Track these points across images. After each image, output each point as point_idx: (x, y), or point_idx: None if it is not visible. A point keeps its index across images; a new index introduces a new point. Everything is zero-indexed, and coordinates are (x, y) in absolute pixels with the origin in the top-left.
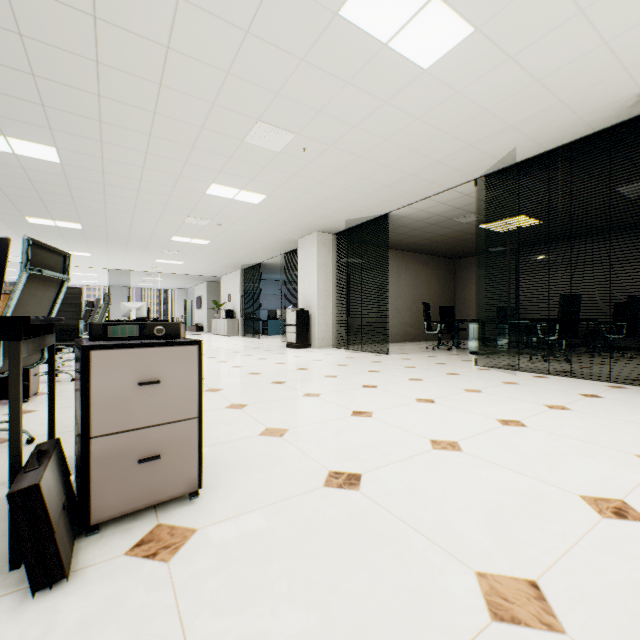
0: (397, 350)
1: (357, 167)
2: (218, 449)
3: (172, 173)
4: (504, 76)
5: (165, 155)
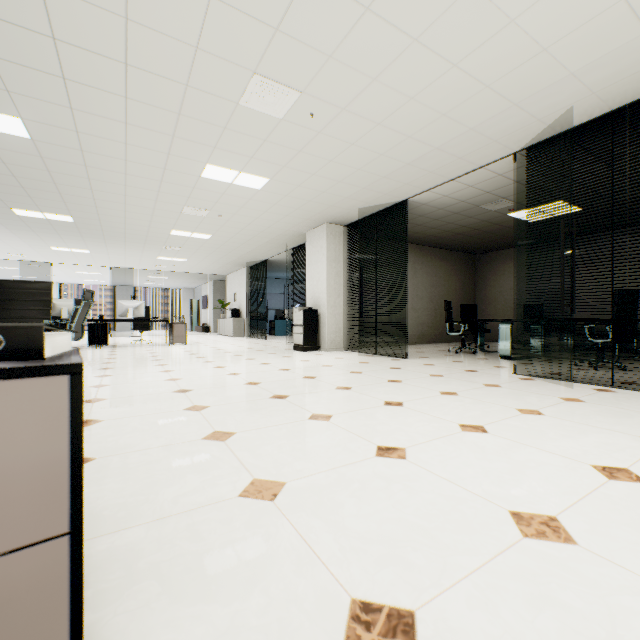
0: (416, 353)
1: (374, 139)
2: (167, 530)
3: (160, 150)
4: None
5: (148, 126)
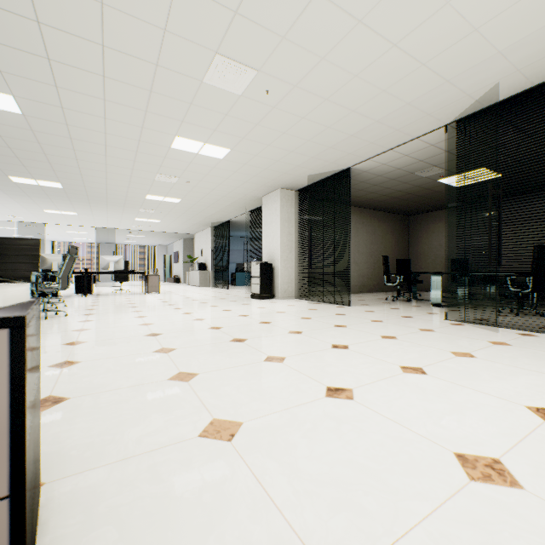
0: (357, 301)
1: (322, 113)
2: (129, 471)
3: (134, 124)
4: None
5: (124, 102)
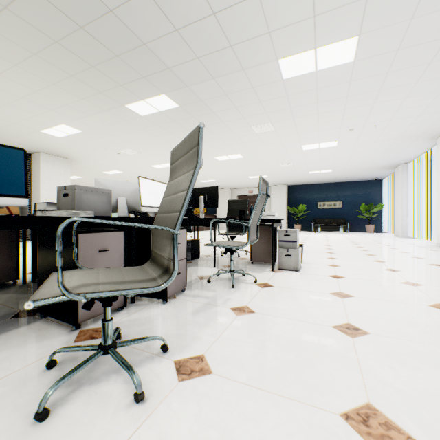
0: None
1: None
2: None
3: None
4: (41, 140)
5: None
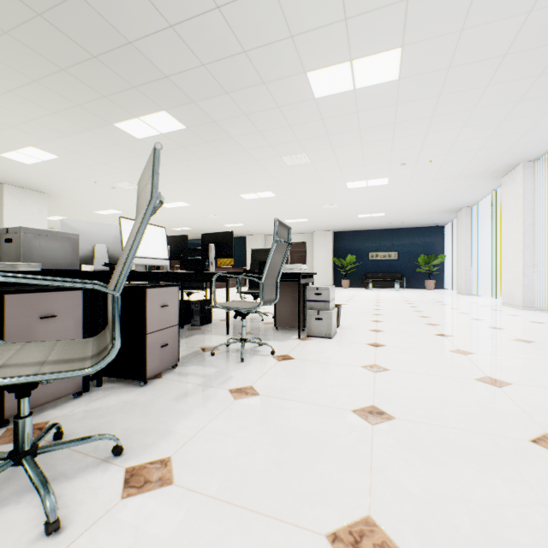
0: None
1: None
2: None
3: None
4: (3, 166)
5: None
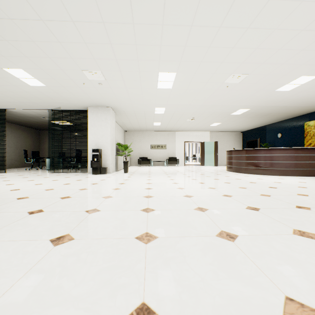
0: (10, 171)
1: None
2: None
3: None
4: (55, 94)
5: None
